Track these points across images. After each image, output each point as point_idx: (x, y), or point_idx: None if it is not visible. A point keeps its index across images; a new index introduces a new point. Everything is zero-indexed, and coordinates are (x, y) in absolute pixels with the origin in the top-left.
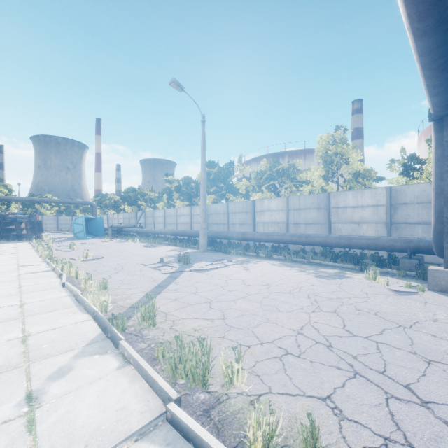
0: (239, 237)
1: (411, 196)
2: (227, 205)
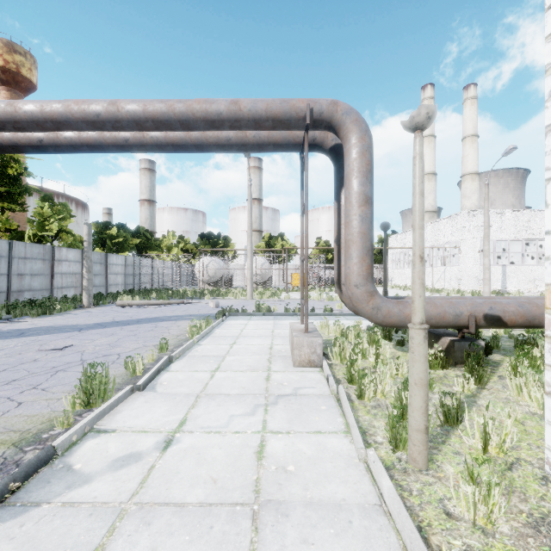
0: None
1: None
2: None
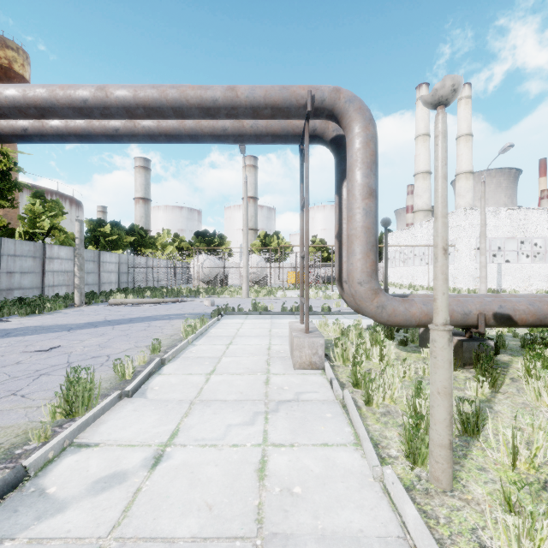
0: None
1: None
2: None
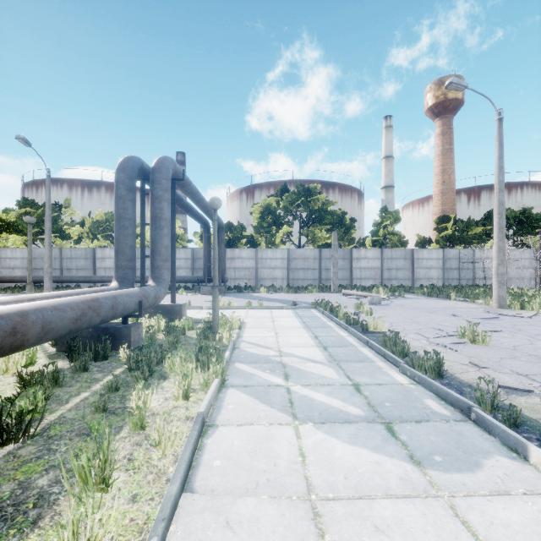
0: (86, 280)
1: (202, 254)
2: (60, 250)
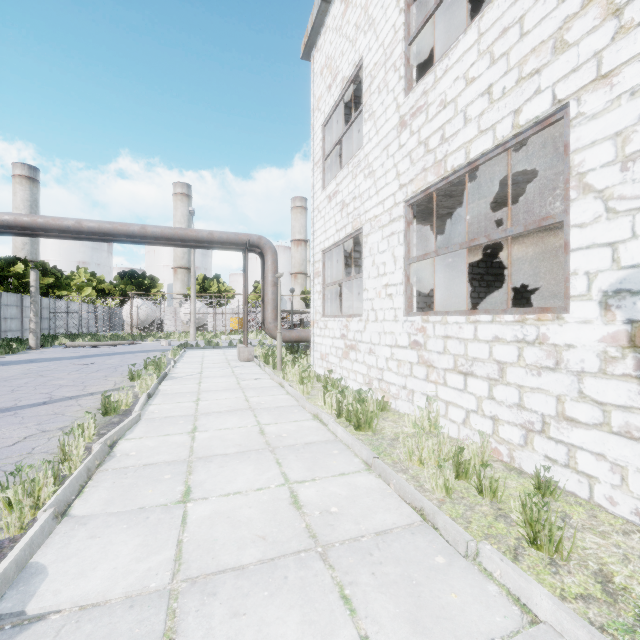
0: None
1: None
2: None
